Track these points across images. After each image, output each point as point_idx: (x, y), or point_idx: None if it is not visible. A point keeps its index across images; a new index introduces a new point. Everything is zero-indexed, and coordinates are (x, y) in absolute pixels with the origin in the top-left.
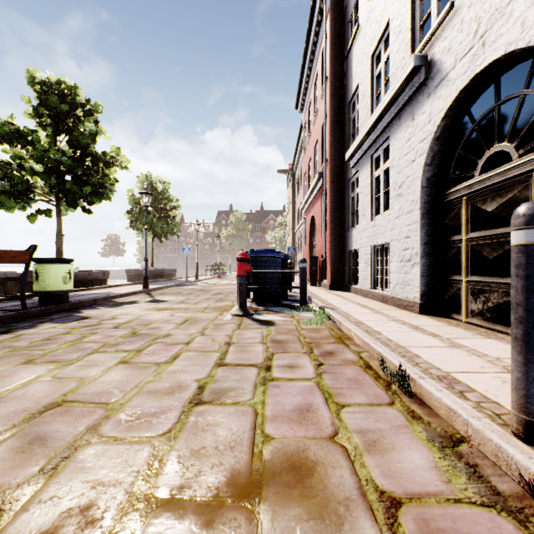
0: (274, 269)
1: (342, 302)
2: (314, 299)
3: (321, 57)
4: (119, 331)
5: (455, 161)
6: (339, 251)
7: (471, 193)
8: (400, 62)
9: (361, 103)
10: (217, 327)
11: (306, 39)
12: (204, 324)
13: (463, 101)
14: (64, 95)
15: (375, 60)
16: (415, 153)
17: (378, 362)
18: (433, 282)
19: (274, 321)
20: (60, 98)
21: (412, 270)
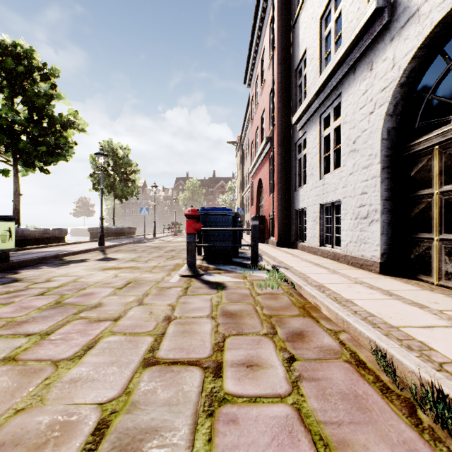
0: (225, 226)
1: (293, 260)
2: (264, 256)
3: (268, 31)
4: (41, 300)
5: (423, 108)
6: (286, 210)
7: (447, 140)
8: (355, 13)
9: (309, 66)
10: (160, 292)
11: (254, 15)
12: (147, 289)
13: (437, 38)
14: (21, 58)
15: (323, 22)
16: (373, 105)
17: (369, 353)
18: (393, 240)
19: (226, 283)
20: (16, 60)
21: (370, 228)
